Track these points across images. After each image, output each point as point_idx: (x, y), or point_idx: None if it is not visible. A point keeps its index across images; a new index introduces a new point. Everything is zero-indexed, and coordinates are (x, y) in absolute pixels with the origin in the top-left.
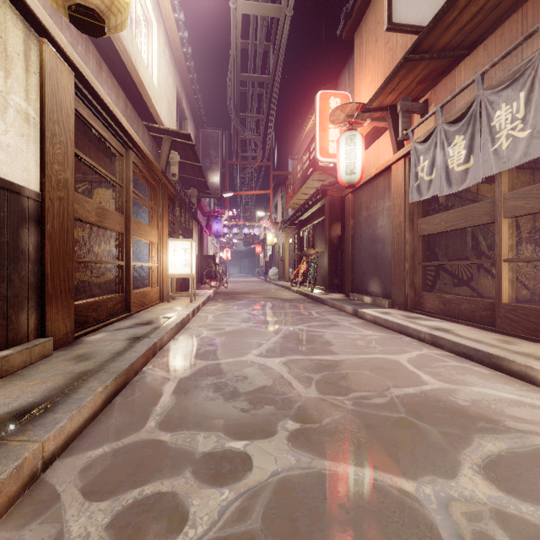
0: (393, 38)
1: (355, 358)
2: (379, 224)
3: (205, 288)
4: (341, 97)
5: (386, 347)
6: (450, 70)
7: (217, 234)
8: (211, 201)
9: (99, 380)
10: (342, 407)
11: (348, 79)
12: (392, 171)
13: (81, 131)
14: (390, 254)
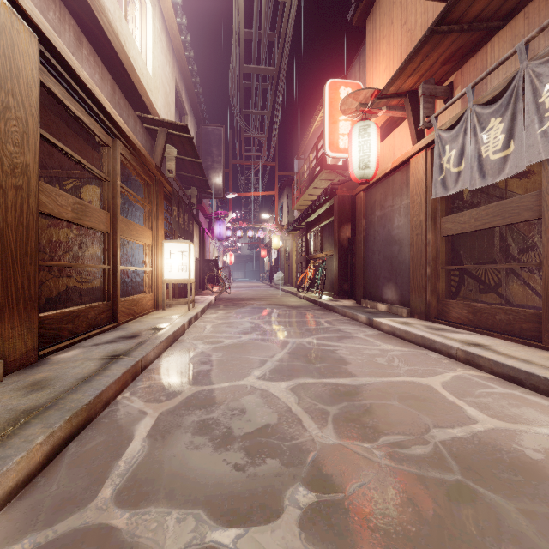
0: (411, 17)
1: (378, 381)
2: (395, 224)
3: (206, 294)
4: (352, 87)
5: (413, 366)
6: (480, 47)
7: (219, 237)
8: (214, 203)
9: (45, 422)
10: (371, 463)
11: (359, 71)
12: (411, 165)
13: (60, 116)
14: (408, 257)
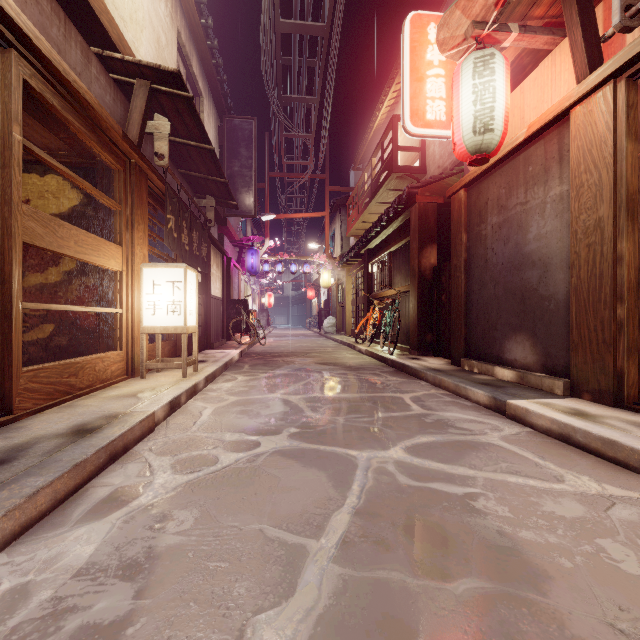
0: None
1: None
2: (532, 234)
3: (229, 347)
4: None
5: None
6: None
7: (252, 271)
8: (247, 228)
9: None
10: None
11: None
12: (574, 120)
13: None
14: (563, 288)
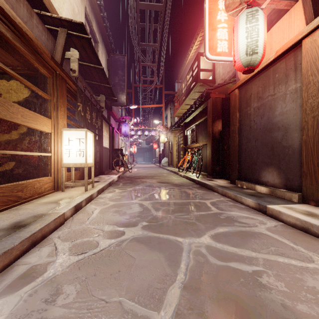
0: None
1: None
2: (277, 111)
3: (113, 174)
4: None
5: None
6: None
7: (125, 134)
8: (123, 113)
9: None
10: None
11: None
12: (304, 46)
13: None
14: (297, 141)
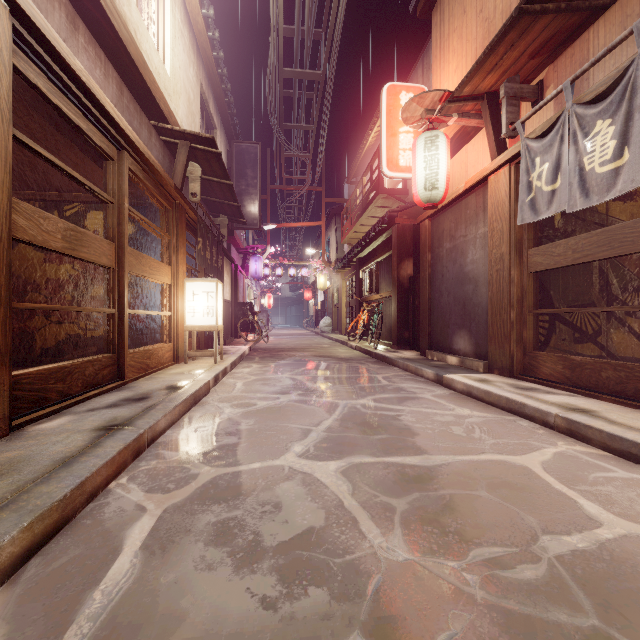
0: (490, 3)
1: (457, 461)
2: (469, 259)
3: (239, 344)
4: (415, 92)
5: (499, 438)
6: (579, 35)
7: (255, 276)
8: (249, 235)
9: None
10: (462, 595)
11: (422, 76)
12: (490, 184)
13: (51, 122)
14: (485, 298)
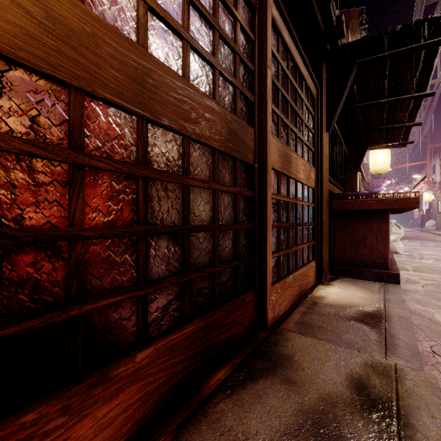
0: None
1: None
2: None
3: None
4: None
5: None
6: None
7: None
8: None
9: None
10: None
11: None
12: None
13: None
14: None
